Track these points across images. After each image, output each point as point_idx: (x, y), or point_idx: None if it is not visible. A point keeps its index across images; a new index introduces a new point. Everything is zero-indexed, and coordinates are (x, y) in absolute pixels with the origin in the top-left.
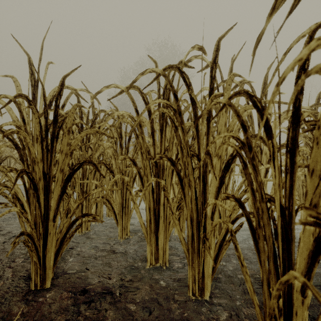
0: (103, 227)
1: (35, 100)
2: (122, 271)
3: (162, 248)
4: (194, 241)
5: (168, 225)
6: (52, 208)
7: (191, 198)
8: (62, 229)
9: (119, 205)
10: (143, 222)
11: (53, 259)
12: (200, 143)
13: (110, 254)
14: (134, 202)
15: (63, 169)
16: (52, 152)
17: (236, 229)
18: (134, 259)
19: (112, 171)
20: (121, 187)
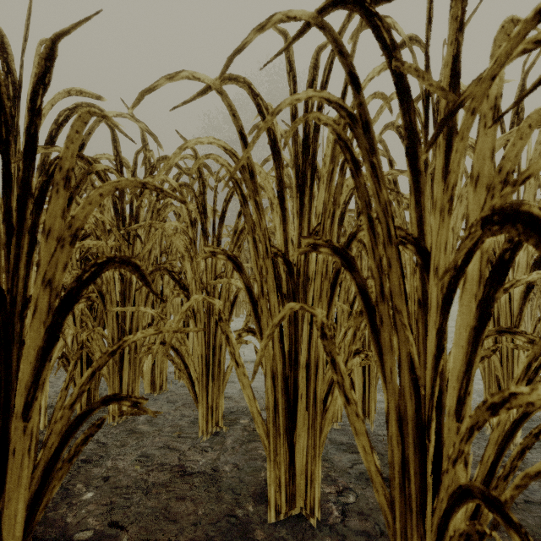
0: (167, 404)
1: (14, 130)
2: (208, 534)
3: (304, 470)
4: (408, 478)
5: (319, 418)
6: (21, 383)
7: (399, 360)
8: (50, 439)
9: (199, 362)
10: (258, 411)
11: (24, 519)
12: (425, 206)
13: (179, 477)
14: (236, 361)
15: (51, 280)
16: (21, 234)
17: (524, 445)
18: (234, 493)
19: (185, 286)
20: (204, 322)
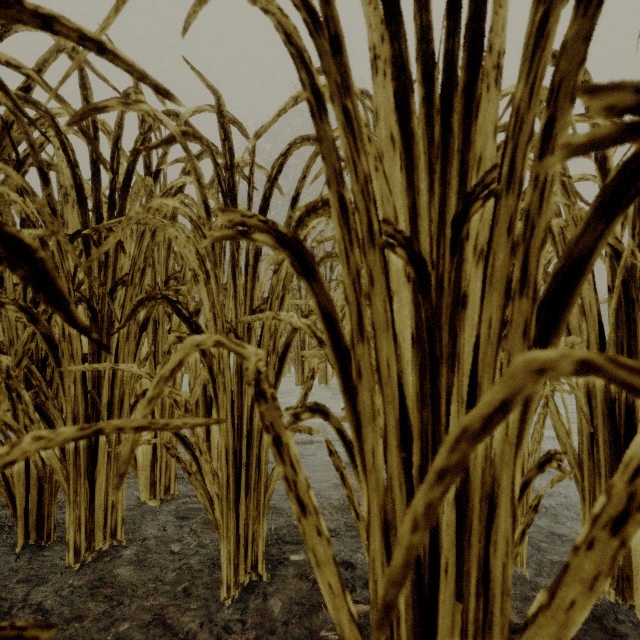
0: (174, 520)
1: None
2: None
3: None
4: None
5: (502, 634)
6: None
7: None
8: None
9: (222, 463)
10: (351, 618)
11: None
12: None
13: None
14: (299, 501)
15: None
16: None
17: None
18: None
19: (200, 327)
20: (231, 391)
